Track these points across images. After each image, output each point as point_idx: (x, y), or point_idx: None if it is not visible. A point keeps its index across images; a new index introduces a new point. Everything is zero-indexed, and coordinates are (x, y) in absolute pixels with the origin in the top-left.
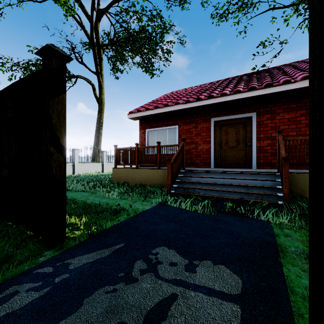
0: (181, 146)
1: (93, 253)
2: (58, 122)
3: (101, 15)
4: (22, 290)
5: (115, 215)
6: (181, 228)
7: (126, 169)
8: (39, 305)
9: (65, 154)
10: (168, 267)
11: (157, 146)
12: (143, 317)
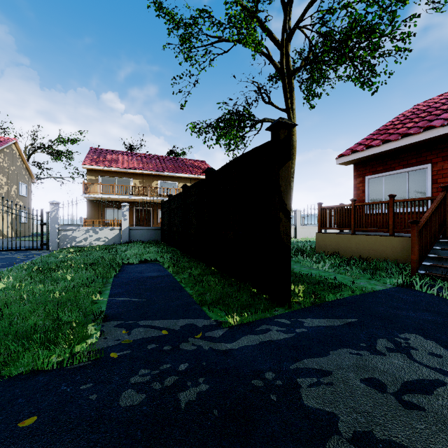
0: (439, 200)
1: (323, 320)
2: (285, 189)
3: (292, 33)
4: (272, 329)
5: (334, 290)
6: (445, 321)
7: (336, 235)
8: (291, 342)
9: (290, 219)
10: (427, 355)
11: (388, 201)
12: (400, 383)
